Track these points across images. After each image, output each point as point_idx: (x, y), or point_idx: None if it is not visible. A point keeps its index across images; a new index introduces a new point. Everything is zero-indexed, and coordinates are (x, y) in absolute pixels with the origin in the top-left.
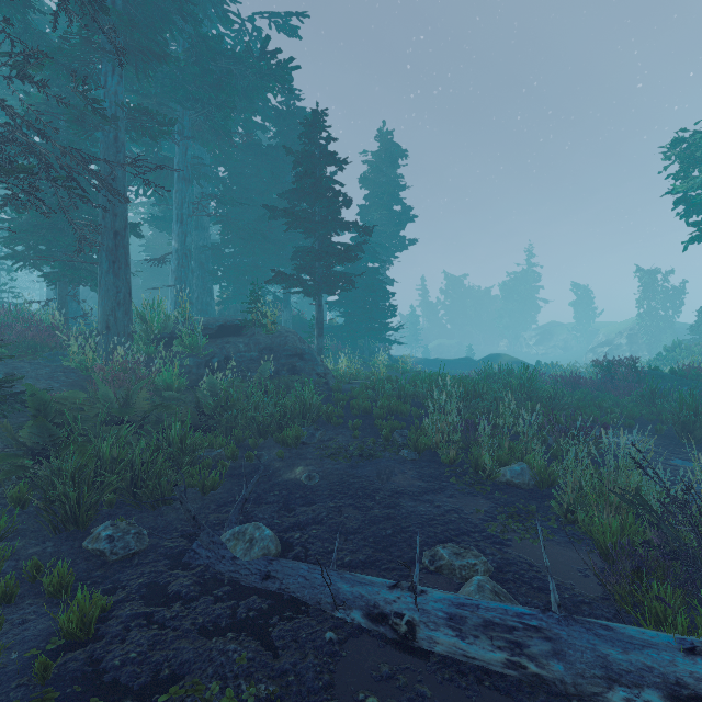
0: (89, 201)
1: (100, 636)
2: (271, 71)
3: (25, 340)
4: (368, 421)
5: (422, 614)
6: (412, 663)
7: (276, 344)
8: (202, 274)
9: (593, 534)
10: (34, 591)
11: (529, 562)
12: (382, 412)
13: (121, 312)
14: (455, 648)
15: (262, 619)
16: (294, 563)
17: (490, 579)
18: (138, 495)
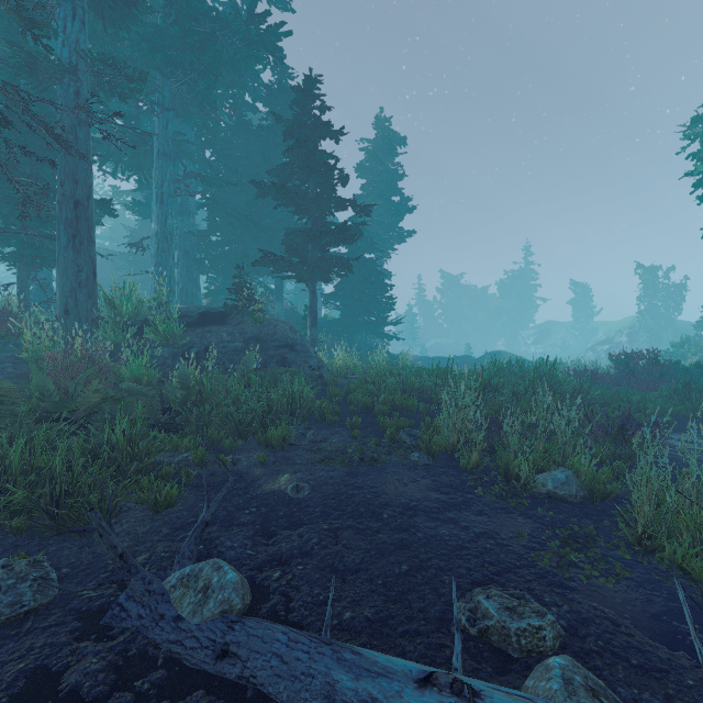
0: (32, 153)
1: None
2: (260, 37)
3: None
4: (368, 419)
5: None
6: None
7: (264, 334)
8: (187, 263)
9: (702, 576)
10: None
11: (610, 617)
12: (385, 409)
13: (83, 294)
14: None
15: None
16: (266, 628)
17: (576, 662)
18: (62, 516)
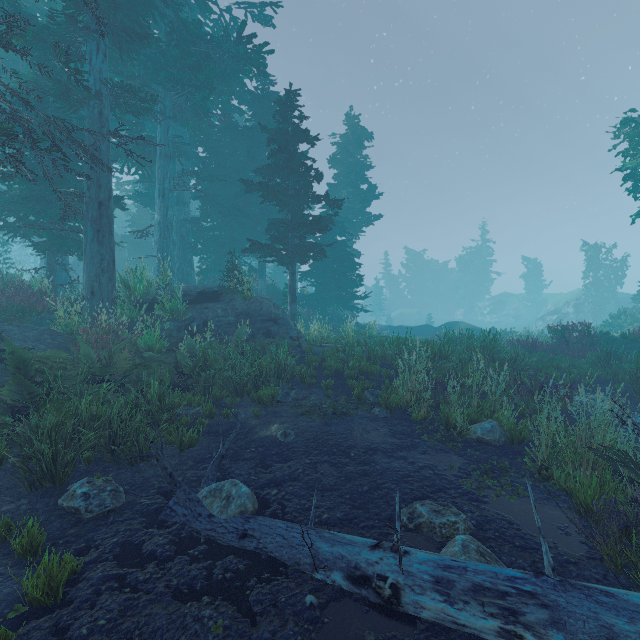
0: (73, 169)
1: (68, 601)
2: (247, 55)
3: (14, 305)
4: (339, 381)
5: (407, 577)
6: (399, 630)
7: (252, 310)
8: (183, 246)
9: (573, 491)
10: (3, 552)
11: (508, 519)
12: (353, 373)
13: (105, 278)
14: (444, 614)
15: (239, 581)
16: (271, 521)
17: (474, 539)
18: (116, 452)
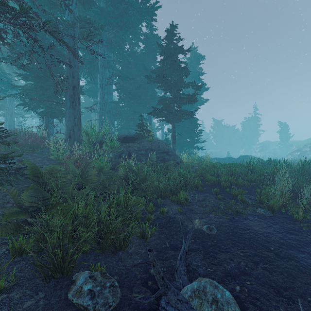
0: (62, 61)
1: None
2: (146, 9)
3: (28, 143)
4: (218, 189)
5: None
6: None
7: (154, 147)
8: (109, 115)
9: None
10: None
11: None
12: (227, 184)
13: (76, 128)
14: None
15: None
16: None
17: None
18: (102, 243)
